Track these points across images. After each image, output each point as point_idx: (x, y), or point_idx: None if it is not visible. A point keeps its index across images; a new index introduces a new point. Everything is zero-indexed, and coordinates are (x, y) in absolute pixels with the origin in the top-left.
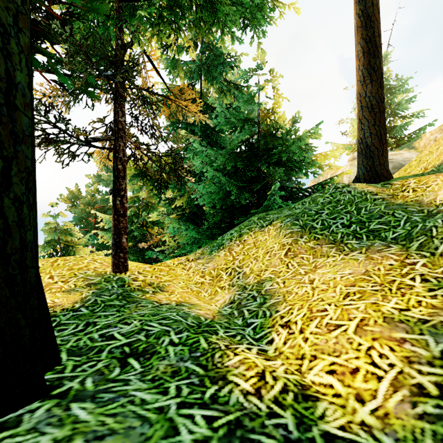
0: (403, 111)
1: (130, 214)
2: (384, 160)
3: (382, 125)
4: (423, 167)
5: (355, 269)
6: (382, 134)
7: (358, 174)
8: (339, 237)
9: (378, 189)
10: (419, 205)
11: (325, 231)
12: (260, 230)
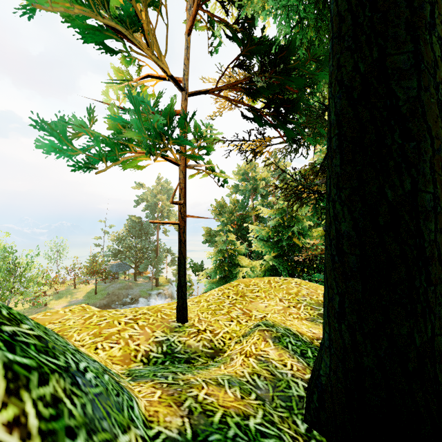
0: None
1: (274, 224)
2: None
3: None
4: None
5: None
6: None
7: None
8: None
9: None
10: None
11: None
12: None
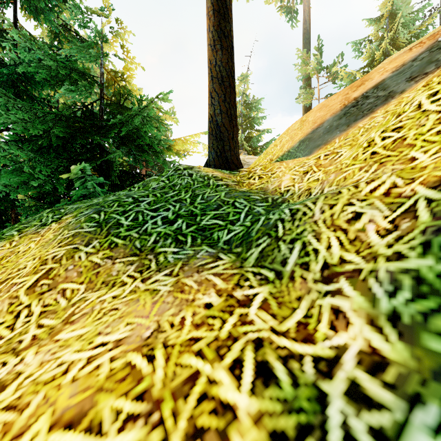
0: (257, 125)
1: None
2: (234, 145)
3: (232, 104)
4: (270, 159)
5: (137, 324)
6: (232, 114)
7: (209, 160)
8: (152, 241)
9: (225, 175)
10: (263, 193)
11: (134, 231)
12: (34, 232)
